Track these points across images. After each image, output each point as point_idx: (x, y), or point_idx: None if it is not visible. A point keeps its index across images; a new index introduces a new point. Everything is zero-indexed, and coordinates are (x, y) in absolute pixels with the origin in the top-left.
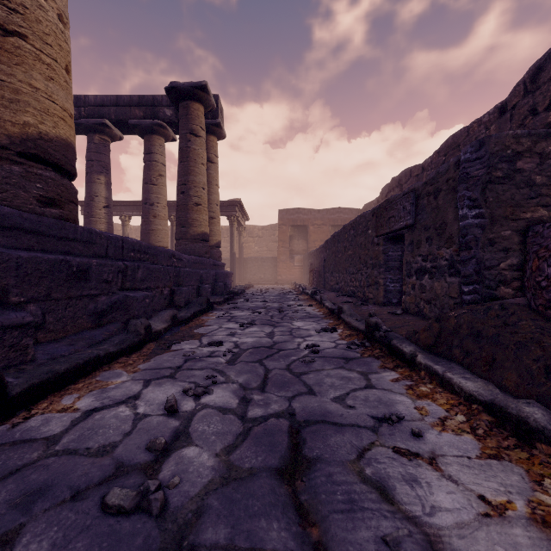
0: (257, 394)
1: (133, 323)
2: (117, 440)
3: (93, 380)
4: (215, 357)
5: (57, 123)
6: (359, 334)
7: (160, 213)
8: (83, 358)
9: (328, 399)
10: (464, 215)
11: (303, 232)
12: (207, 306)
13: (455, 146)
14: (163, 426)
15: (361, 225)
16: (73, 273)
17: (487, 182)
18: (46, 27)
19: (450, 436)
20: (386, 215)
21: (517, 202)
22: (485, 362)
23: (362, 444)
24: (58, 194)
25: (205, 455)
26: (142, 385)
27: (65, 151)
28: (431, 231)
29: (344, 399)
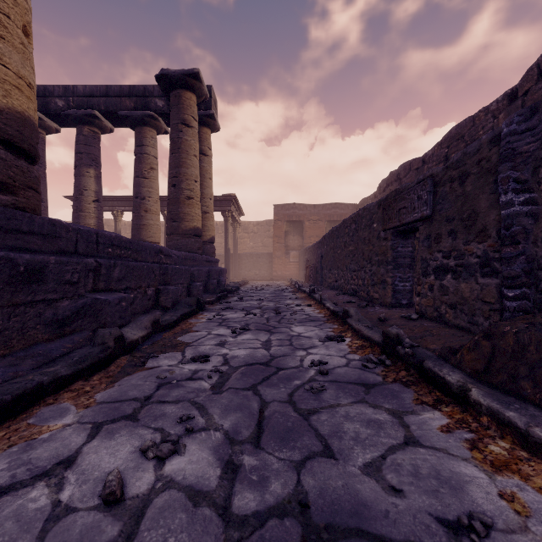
0: (249, 453)
1: (100, 333)
2: None
3: (23, 425)
4: (197, 380)
5: (9, 92)
6: (373, 346)
7: (152, 208)
8: (14, 391)
9: (356, 469)
10: (508, 201)
11: (299, 228)
12: (196, 306)
13: (458, 137)
14: (87, 541)
15: (364, 219)
16: (20, 273)
17: (541, 158)
18: None
19: None
20: (396, 206)
21: None
22: None
23: None
24: (10, 177)
25: None
26: (87, 434)
27: (21, 127)
28: (456, 222)
29: (380, 468)
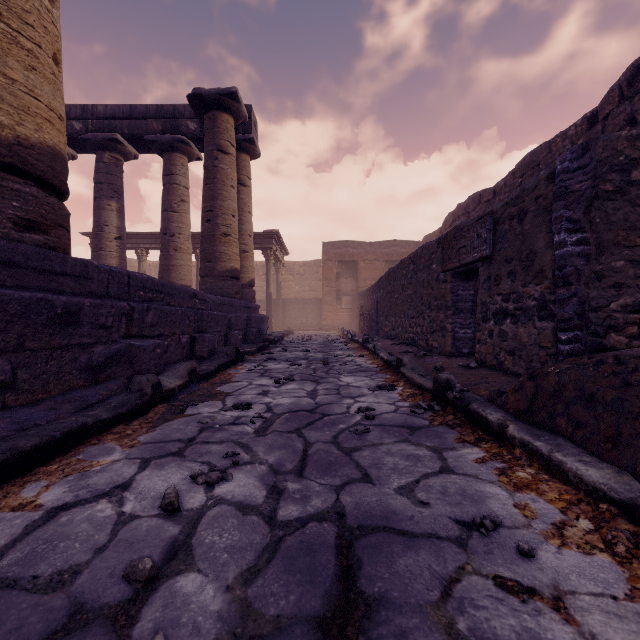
0: (293, 481)
1: (136, 380)
2: (83, 560)
3: (73, 460)
4: (240, 425)
5: (40, 125)
6: (425, 394)
7: (182, 246)
8: (62, 429)
9: (390, 490)
10: (561, 241)
11: (352, 269)
12: (235, 356)
13: (533, 165)
14: (154, 536)
15: (423, 259)
16: (57, 316)
17: (593, 197)
18: (25, 3)
19: (576, 557)
20: (456, 245)
21: (632, 224)
22: (605, 438)
23: (447, 570)
24: (42, 215)
25: (210, 590)
26: (137, 466)
27: (52, 162)
28: (515, 263)
29: (413, 489)
